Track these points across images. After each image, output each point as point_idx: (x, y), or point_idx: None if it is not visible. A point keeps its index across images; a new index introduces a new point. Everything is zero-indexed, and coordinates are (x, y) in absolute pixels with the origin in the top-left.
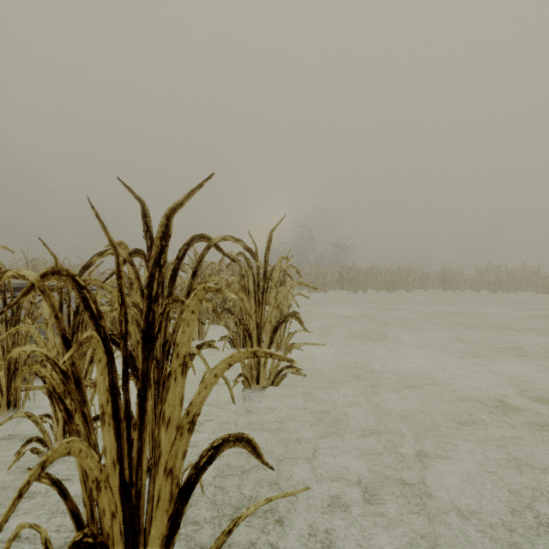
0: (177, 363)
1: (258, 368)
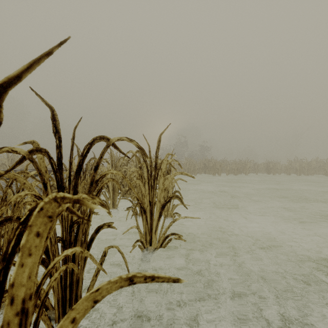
0: (11, 310)
1: (151, 234)
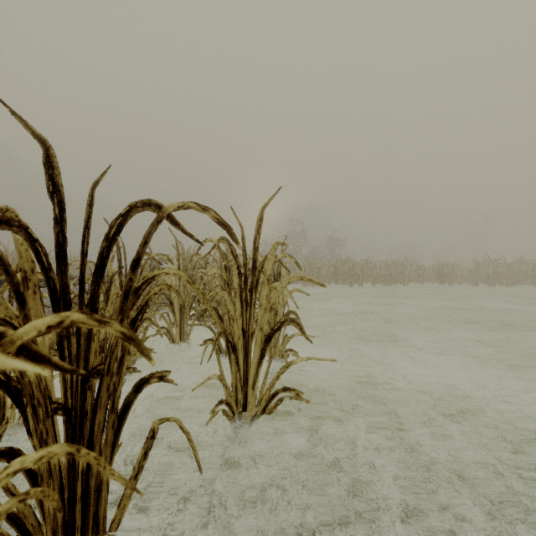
0: None
1: (245, 389)
